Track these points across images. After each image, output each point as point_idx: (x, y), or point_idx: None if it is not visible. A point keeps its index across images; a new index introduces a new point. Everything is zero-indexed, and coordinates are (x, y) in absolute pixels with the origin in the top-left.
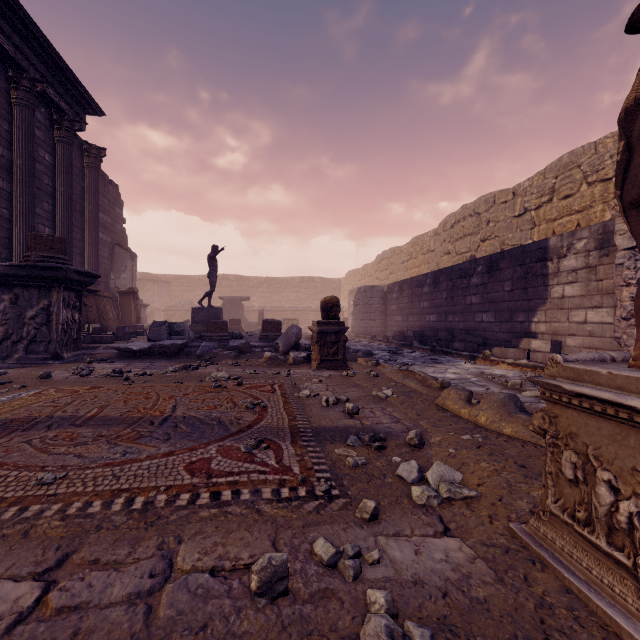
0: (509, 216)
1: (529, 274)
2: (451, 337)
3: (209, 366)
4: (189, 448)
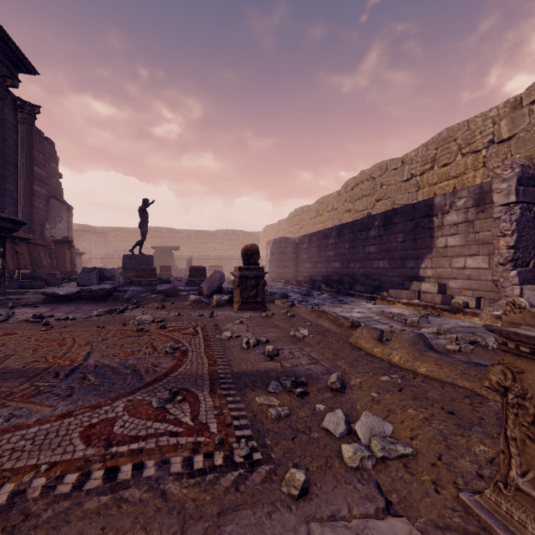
0: (399, 180)
1: (418, 227)
2: (353, 281)
3: (135, 309)
4: (92, 406)
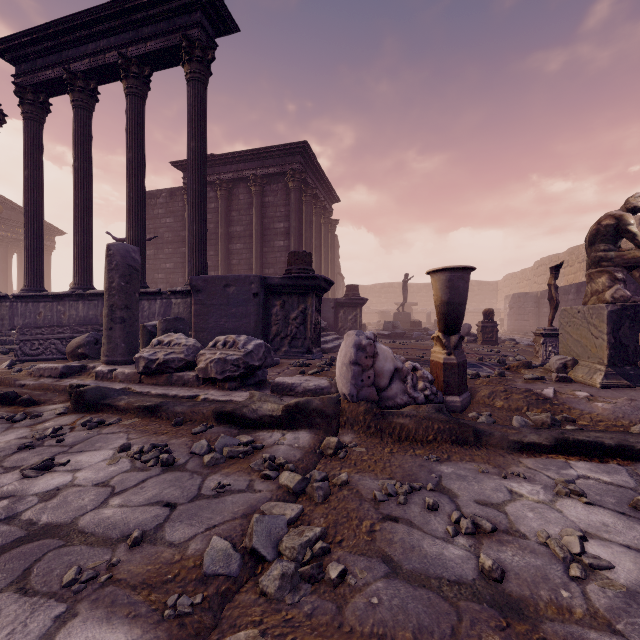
0: None
1: (637, 290)
2: None
3: (426, 341)
4: None
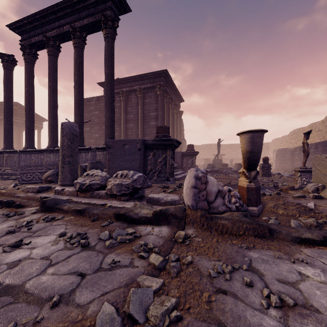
0: None
1: None
2: None
3: (230, 174)
4: None
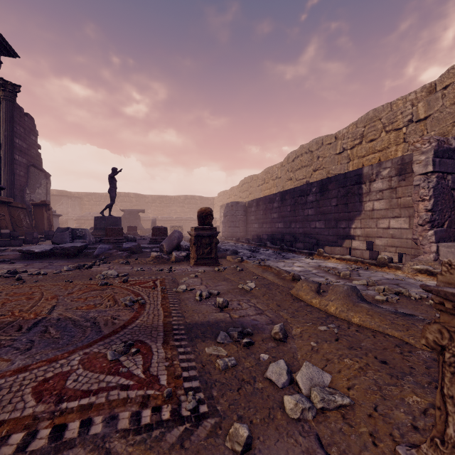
0: (332, 153)
1: (349, 193)
2: (294, 239)
3: (102, 265)
4: (49, 359)
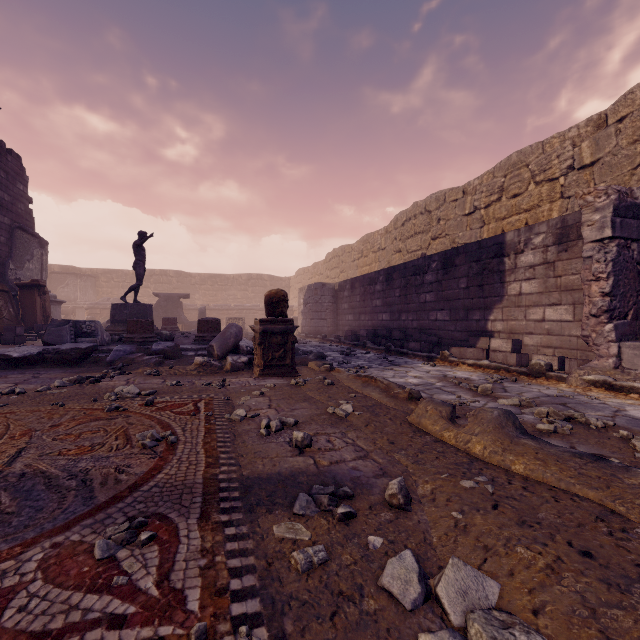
0: (459, 214)
1: (485, 270)
2: (405, 336)
3: (117, 377)
4: None
